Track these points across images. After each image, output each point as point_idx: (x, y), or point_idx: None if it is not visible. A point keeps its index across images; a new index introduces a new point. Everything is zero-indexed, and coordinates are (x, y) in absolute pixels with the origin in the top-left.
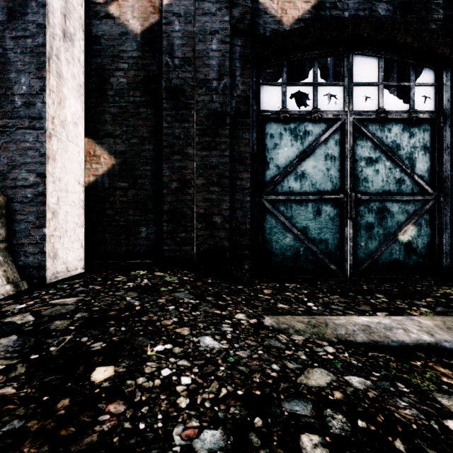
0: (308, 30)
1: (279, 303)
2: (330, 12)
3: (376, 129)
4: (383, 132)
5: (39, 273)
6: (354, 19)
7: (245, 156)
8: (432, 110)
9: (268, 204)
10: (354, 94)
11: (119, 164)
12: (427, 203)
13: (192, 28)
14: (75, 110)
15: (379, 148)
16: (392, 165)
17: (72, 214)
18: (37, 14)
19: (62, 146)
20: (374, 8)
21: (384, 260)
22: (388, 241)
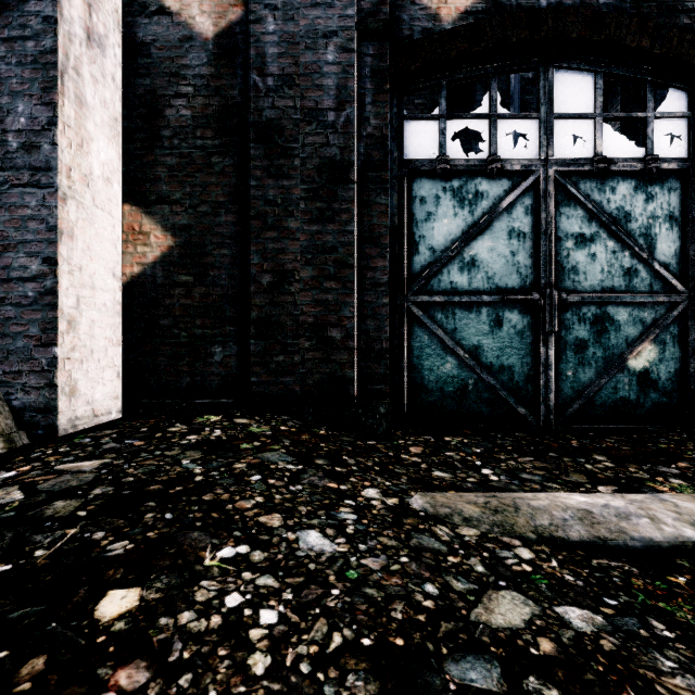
0: (482, 29)
1: (435, 469)
2: None
3: (591, 189)
4: (604, 193)
5: (46, 419)
6: (556, 10)
7: (381, 233)
8: (682, 157)
9: (417, 310)
10: (556, 132)
11: (180, 246)
12: (674, 307)
13: (296, 28)
14: (107, 159)
15: (596, 219)
16: (617, 246)
17: (102, 324)
18: (44, 1)
19: (85, 216)
20: None
21: (605, 399)
22: (611, 369)
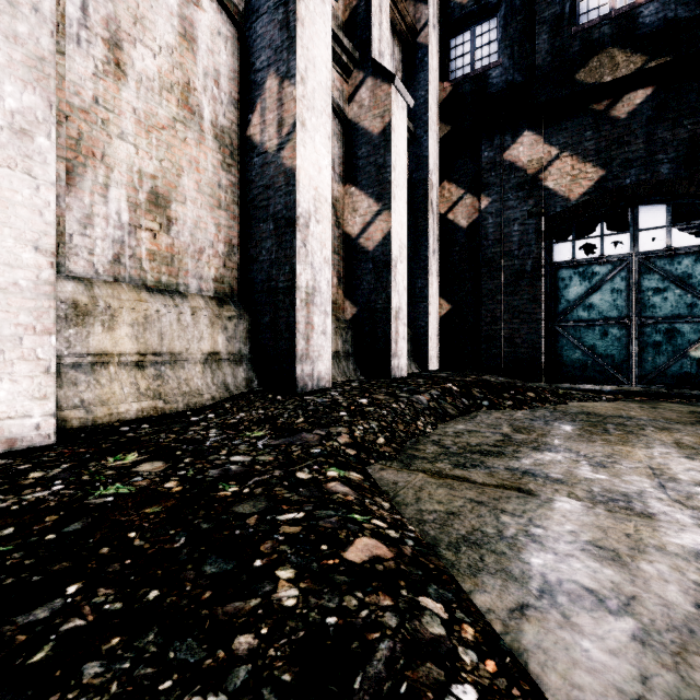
0: (591, 202)
1: None
2: (612, 182)
3: (664, 264)
4: (672, 265)
5: (426, 366)
6: (634, 185)
7: (539, 298)
8: None
9: (559, 329)
10: (641, 238)
11: (454, 308)
12: None
13: (500, 220)
14: (436, 286)
15: (667, 279)
16: (682, 292)
17: (435, 339)
18: (425, 251)
19: (432, 307)
20: (656, 170)
21: (673, 372)
22: (676, 357)
